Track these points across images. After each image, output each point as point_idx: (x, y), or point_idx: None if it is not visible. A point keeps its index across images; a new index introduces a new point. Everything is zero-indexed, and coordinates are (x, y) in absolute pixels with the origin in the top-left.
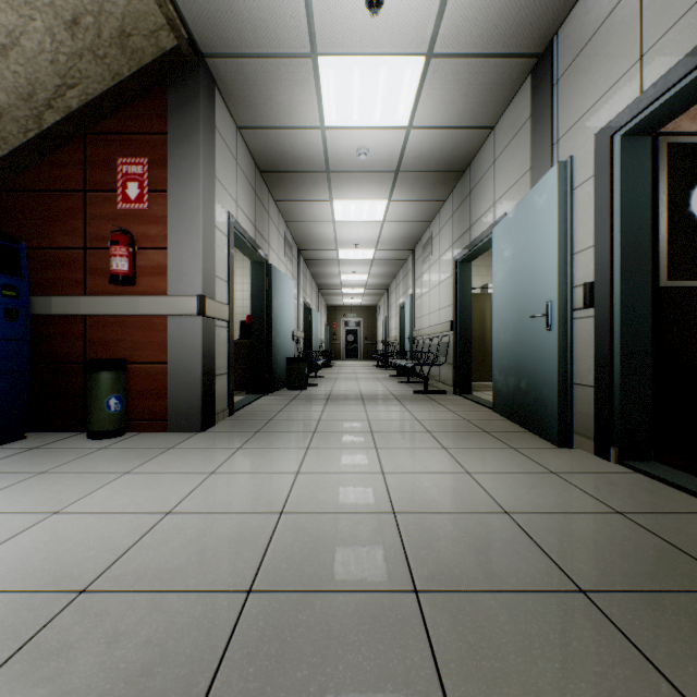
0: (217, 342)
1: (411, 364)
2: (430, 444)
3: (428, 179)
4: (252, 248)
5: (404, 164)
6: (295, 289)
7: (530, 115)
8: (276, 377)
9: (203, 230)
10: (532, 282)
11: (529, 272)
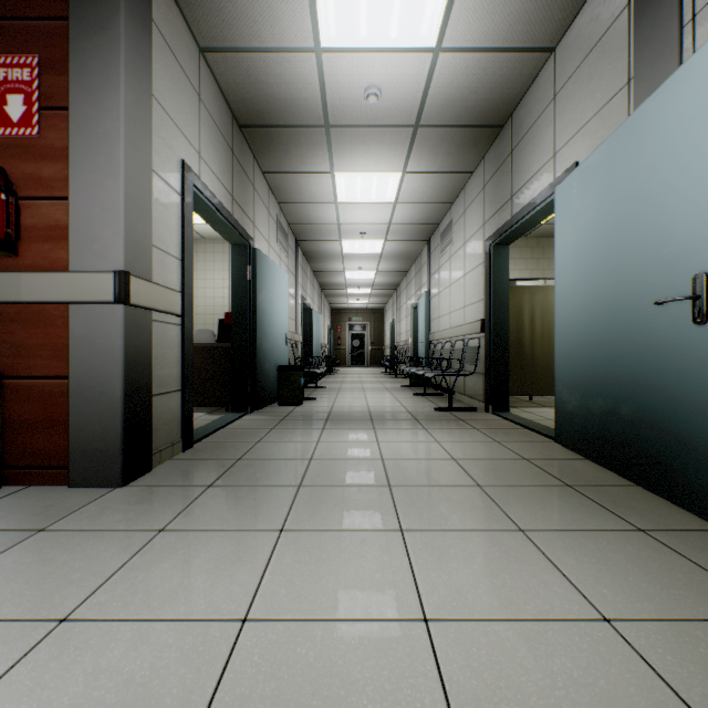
0: (160, 345)
1: (431, 373)
2: (493, 519)
3: (455, 138)
4: (226, 223)
5: (426, 115)
6: (292, 285)
7: (629, 2)
8: (262, 390)
9: (125, 169)
10: (649, 248)
11: (643, 233)
